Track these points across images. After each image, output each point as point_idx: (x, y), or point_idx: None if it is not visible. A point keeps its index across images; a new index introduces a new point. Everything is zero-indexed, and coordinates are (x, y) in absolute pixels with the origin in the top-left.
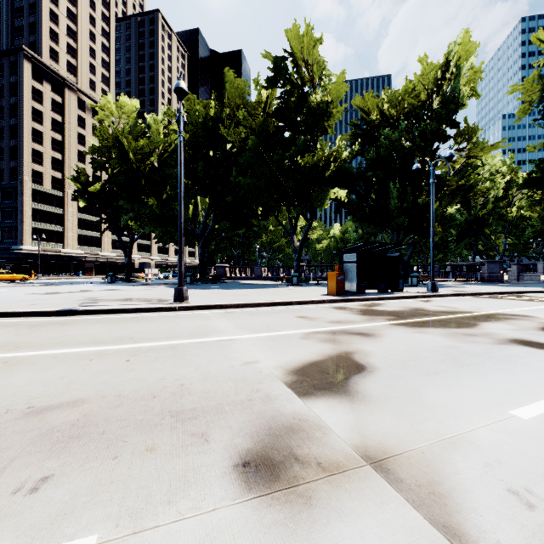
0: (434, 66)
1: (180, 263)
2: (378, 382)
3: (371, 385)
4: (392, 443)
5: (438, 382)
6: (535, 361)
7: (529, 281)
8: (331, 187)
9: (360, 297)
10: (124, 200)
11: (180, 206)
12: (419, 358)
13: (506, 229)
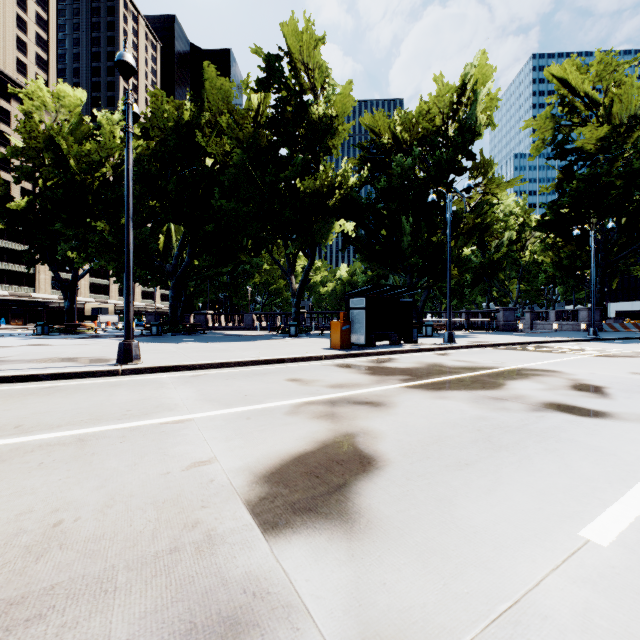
0: (450, 88)
1: (127, 309)
2: (391, 489)
3: (380, 495)
4: (416, 639)
5: (473, 480)
6: (581, 435)
7: (542, 330)
8: (336, 219)
9: (369, 350)
10: (63, 223)
11: (127, 228)
12: (444, 439)
13: (519, 275)
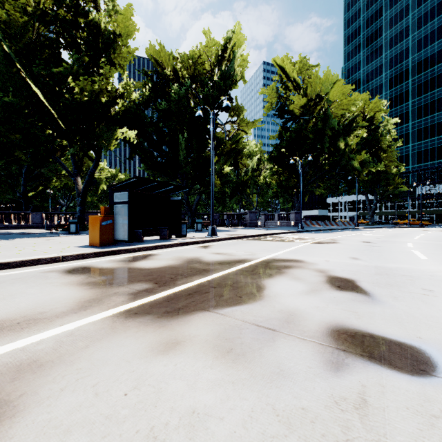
0: (215, 42)
1: None
2: None
3: None
4: None
5: None
6: None
7: (271, 226)
8: (120, 127)
9: (130, 246)
10: None
11: None
12: None
13: (258, 191)
